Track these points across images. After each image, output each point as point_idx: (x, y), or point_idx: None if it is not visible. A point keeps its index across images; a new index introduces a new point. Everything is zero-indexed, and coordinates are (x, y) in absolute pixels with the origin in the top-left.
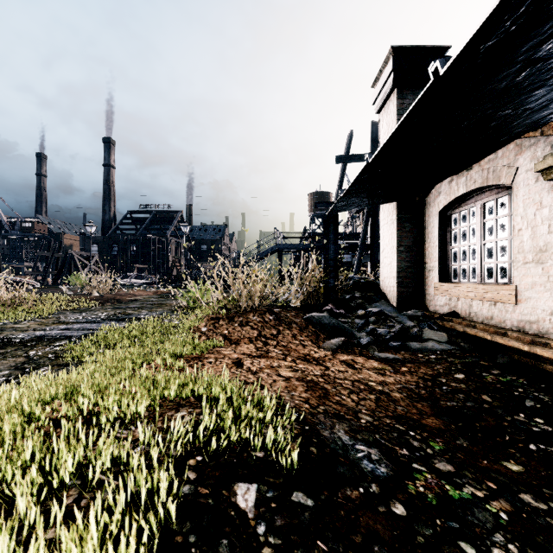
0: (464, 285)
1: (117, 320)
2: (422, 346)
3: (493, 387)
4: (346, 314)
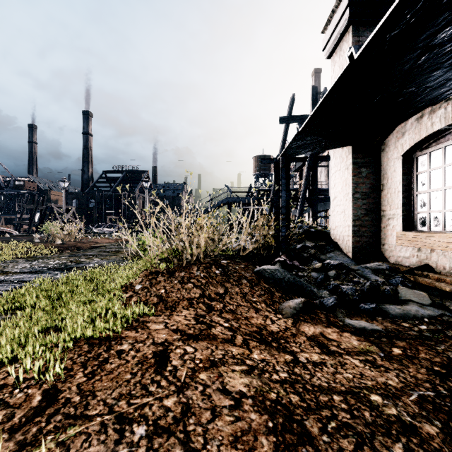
0: (442, 235)
1: (62, 270)
2: (404, 310)
3: None
4: (301, 266)
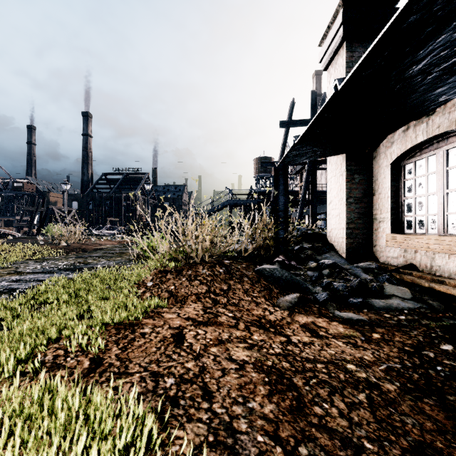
0: (424, 237)
1: (73, 270)
2: (387, 303)
3: None
4: (298, 265)
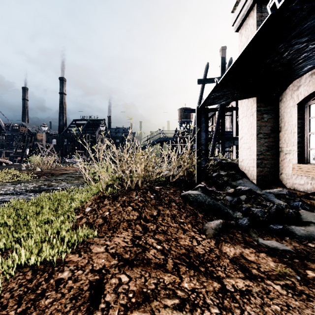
0: None
1: (36, 192)
2: (308, 231)
3: None
4: (217, 190)
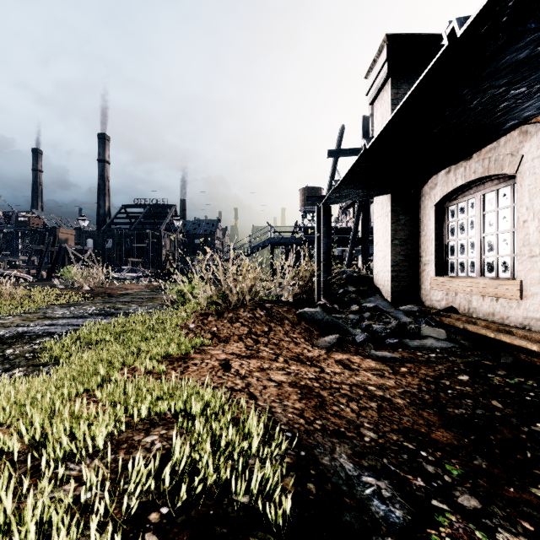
0: (463, 280)
1: (105, 315)
2: (421, 343)
3: (502, 391)
4: (340, 309)
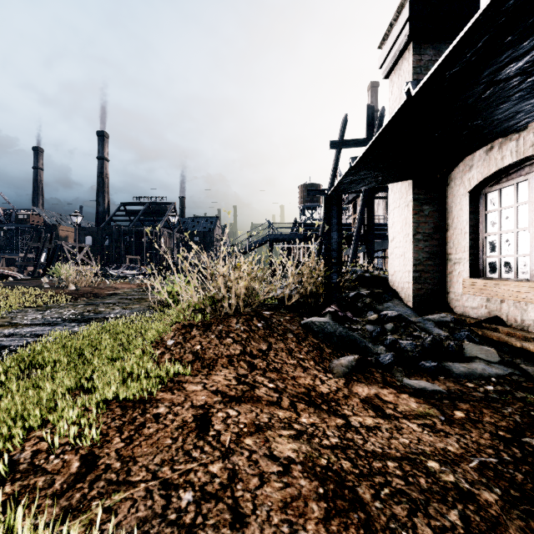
0: (514, 283)
1: (79, 322)
2: (469, 369)
3: None
4: (354, 317)
